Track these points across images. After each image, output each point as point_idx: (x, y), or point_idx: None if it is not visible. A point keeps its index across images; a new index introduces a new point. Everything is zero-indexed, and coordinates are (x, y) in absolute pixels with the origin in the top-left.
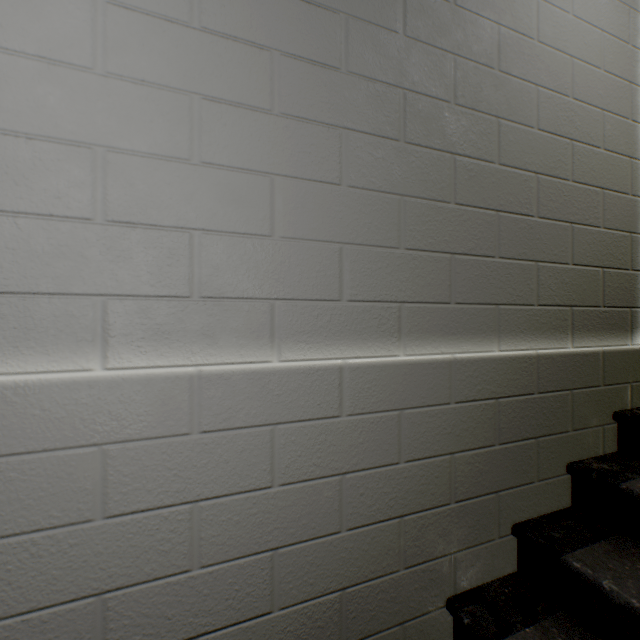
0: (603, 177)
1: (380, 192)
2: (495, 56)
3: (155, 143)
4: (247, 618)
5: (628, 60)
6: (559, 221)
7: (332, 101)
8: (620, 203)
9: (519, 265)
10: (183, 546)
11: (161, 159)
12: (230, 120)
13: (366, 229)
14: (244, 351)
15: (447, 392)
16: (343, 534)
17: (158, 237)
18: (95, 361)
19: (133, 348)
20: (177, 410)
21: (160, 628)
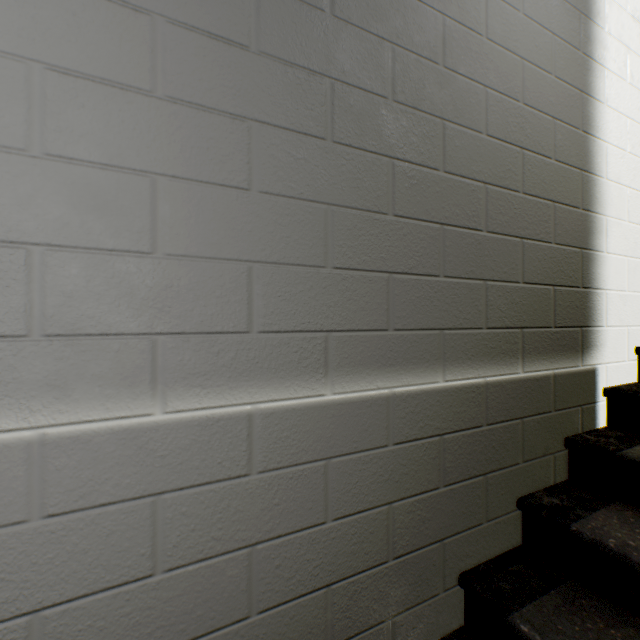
0: (554, 189)
1: (302, 200)
2: (440, 50)
3: None
4: None
5: (579, 68)
6: (509, 236)
7: (238, 86)
8: (571, 217)
9: (466, 284)
10: None
11: None
12: (91, 100)
13: (284, 244)
14: (112, 403)
15: (384, 433)
16: (253, 619)
17: None
18: None
19: None
20: (6, 491)
21: None
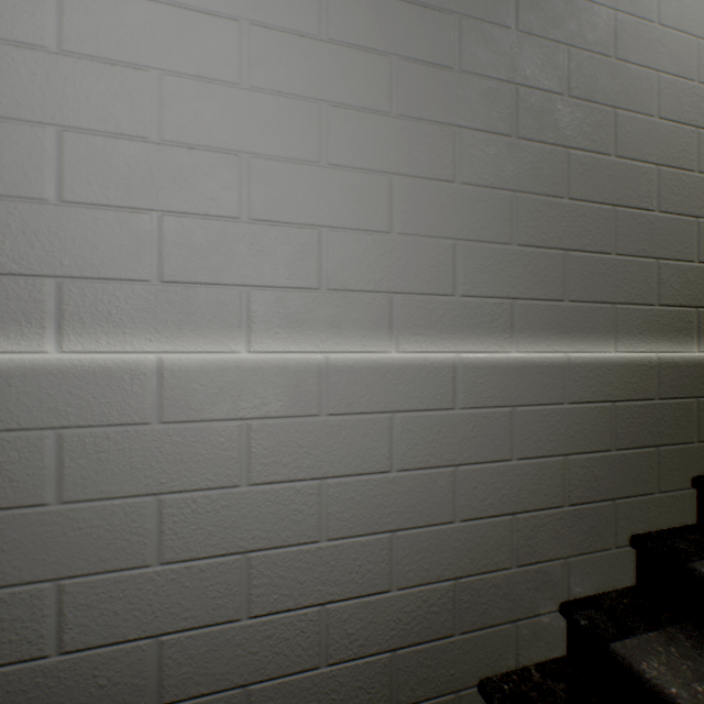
0: None
1: (492, 188)
2: (611, 44)
3: (289, 148)
4: (368, 593)
5: None
6: (683, 215)
7: (446, 101)
8: None
9: (637, 262)
10: (313, 518)
11: (294, 163)
12: (353, 124)
13: (478, 225)
14: (365, 341)
15: (560, 392)
16: (456, 525)
17: (292, 234)
18: (241, 345)
19: (271, 334)
20: (308, 393)
21: (294, 591)
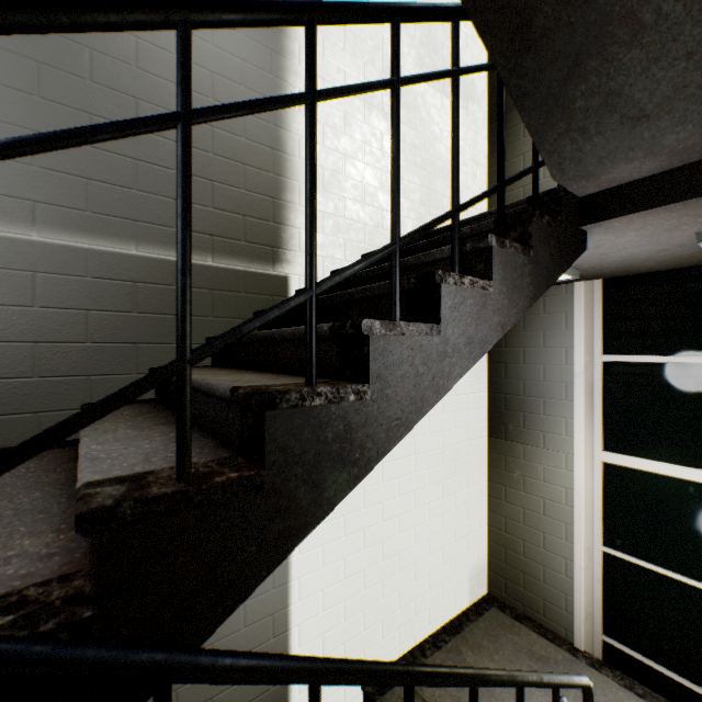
0: (245, 157)
1: (15, 126)
2: (134, 58)
3: None
4: None
5: (271, 85)
6: (200, 178)
7: None
8: (263, 177)
9: (159, 199)
10: None
11: None
12: None
13: None
14: None
15: (84, 269)
16: None
17: None
18: None
19: None
20: None
21: None
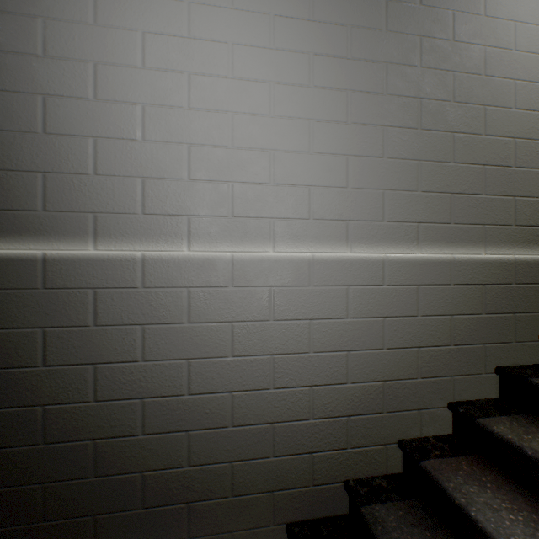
0: None
1: (406, 160)
2: (482, 67)
3: (294, 146)
4: (335, 383)
5: None
6: (532, 169)
7: (378, 112)
8: None
9: (500, 199)
10: (306, 340)
11: (296, 153)
12: (327, 130)
13: (397, 181)
14: (333, 247)
15: (448, 277)
16: (384, 351)
17: (295, 190)
18: (270, 248)
19: (285, 243)
20: (303, 274)
21: (296, 377)
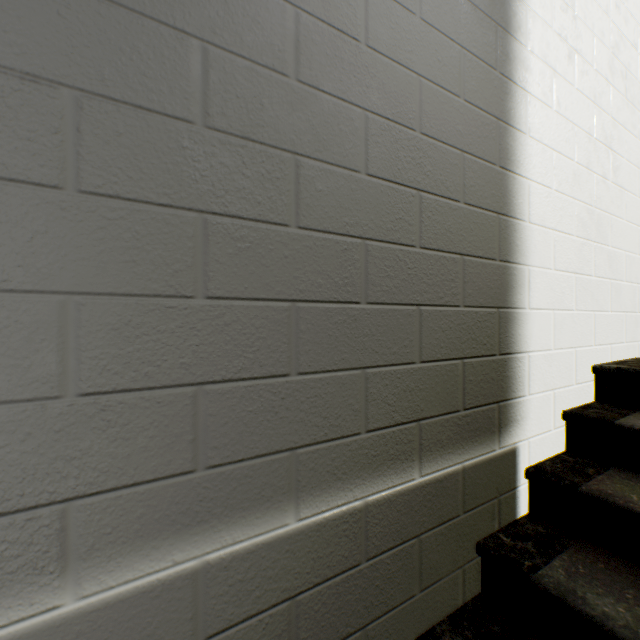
0: (464, 239)
1: (5, 291)
2: (290, 56)
3: None
4: None
5: (496, 90)
6: (401, 304)
7: None
8: (486, 271)
9: (335, 378)
10: None
11: None
12: None
13: None
14: None
15: (188, 627)
16: None
17: None
18: None
19: None
20: None
21: None
